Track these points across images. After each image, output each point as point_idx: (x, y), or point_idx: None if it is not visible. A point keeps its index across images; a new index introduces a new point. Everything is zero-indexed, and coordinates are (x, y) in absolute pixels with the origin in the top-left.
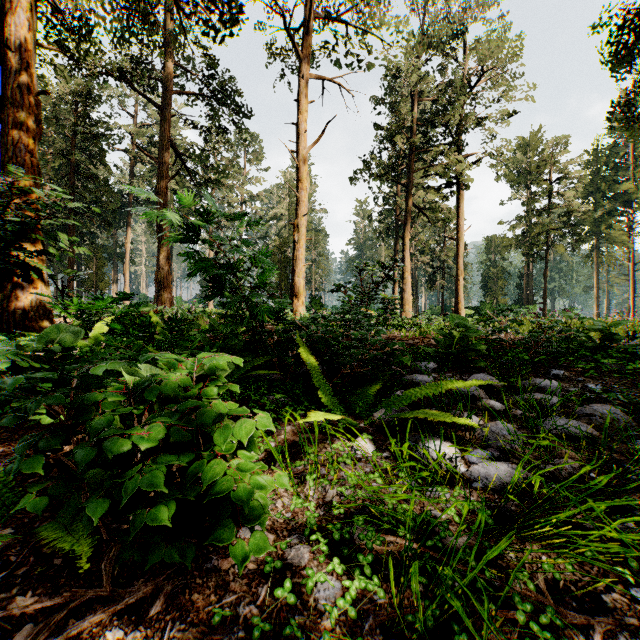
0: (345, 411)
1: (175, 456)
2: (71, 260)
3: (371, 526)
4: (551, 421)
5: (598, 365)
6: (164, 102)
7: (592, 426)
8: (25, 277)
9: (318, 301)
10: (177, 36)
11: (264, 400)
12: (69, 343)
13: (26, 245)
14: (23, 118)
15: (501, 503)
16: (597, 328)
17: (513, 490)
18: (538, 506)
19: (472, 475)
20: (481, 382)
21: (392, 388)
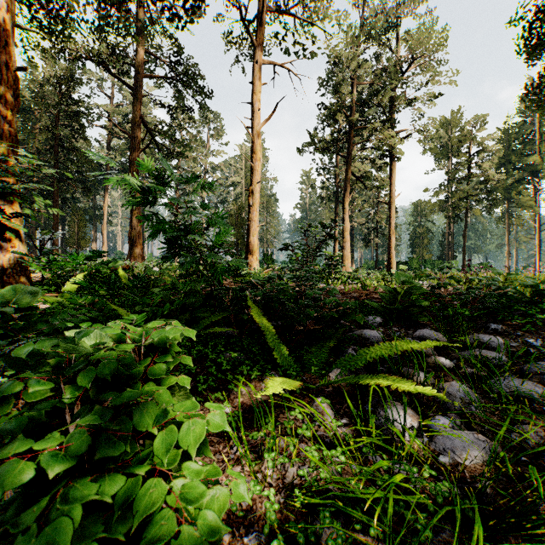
0: (300, 370)
1: (95, 484)
2: (55, 221)
3: (337, 518)
4: (504, 381)
5: (533, 320)
6: (136, 84)
7: (543, 385)
8: (1, 237)
9: (270, 257)
10: (147, 26)
11: (221, 359)
12: (27, 304)
13: (5, 208)
14: (2, 92)
15: (479, 489)
16: (527, 284)
17: (482, 465)
18: (513, 486)
19: (437, 447)
20: (435, 343)
21: (343, 343)
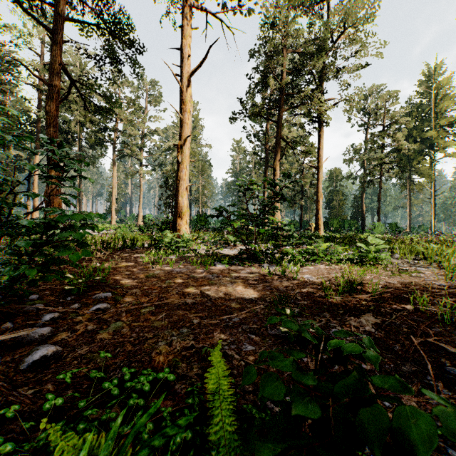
0: None
1: None
2: None
3: None
4: None
5: None
6: (53, 27)
7: None
8: None
9: (203, 218)
10: None
11: None
12: None
13: None
14: None
15: None
16: None
17: None
18: None
19: None
20: None
21: None
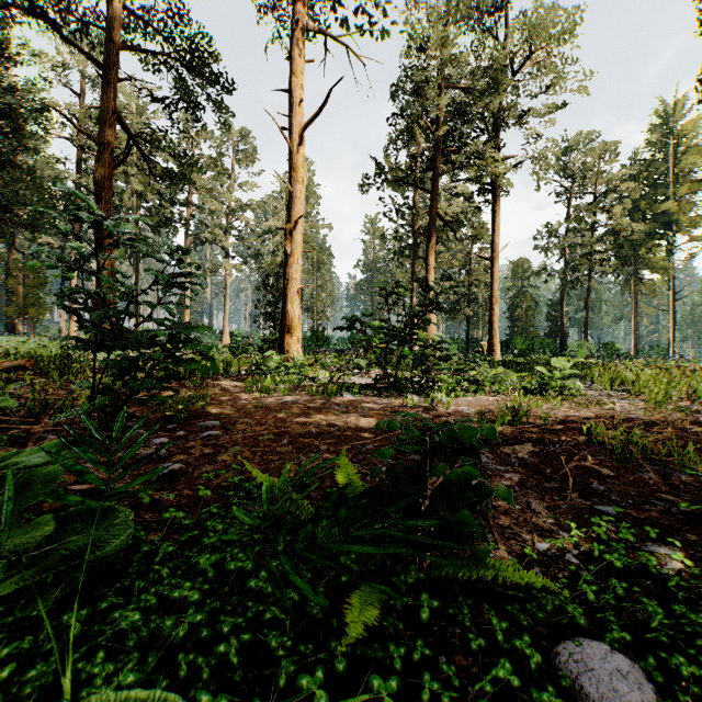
0: None
1: None
2: None
3: None
4: None
5: None
6: (106, 59)
7: None
8: None
9: (321, 334)
10: None
11: None
12: None
13: None
14: None
15: None
16: None
17: None
18: None
19: None
20: None
21: None
